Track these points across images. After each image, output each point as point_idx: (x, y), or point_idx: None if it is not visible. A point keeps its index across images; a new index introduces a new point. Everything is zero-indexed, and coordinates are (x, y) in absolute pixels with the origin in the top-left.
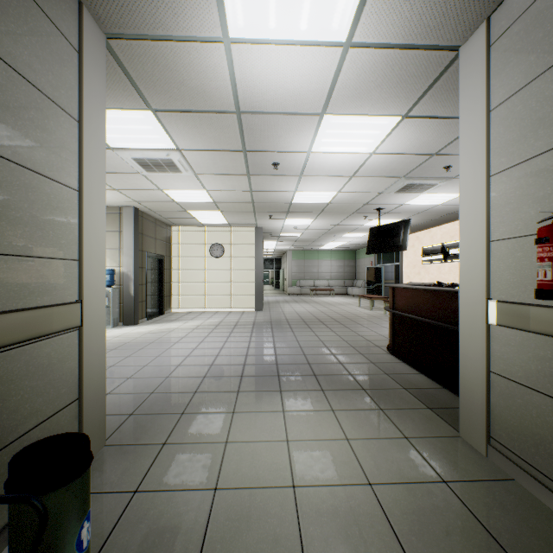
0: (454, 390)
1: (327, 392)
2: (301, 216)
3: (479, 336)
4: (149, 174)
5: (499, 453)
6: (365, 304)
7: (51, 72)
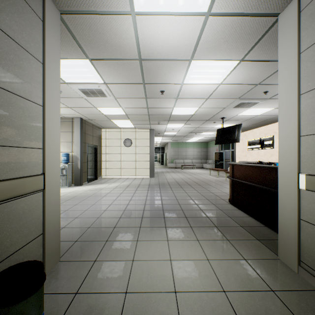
0: (273, 228)
1: (194, 228)
2: (177, 122)
3: (293, 196)
4: (88, 98)
5: (307, 272)
6: (214, 174)
7: (24, 31)
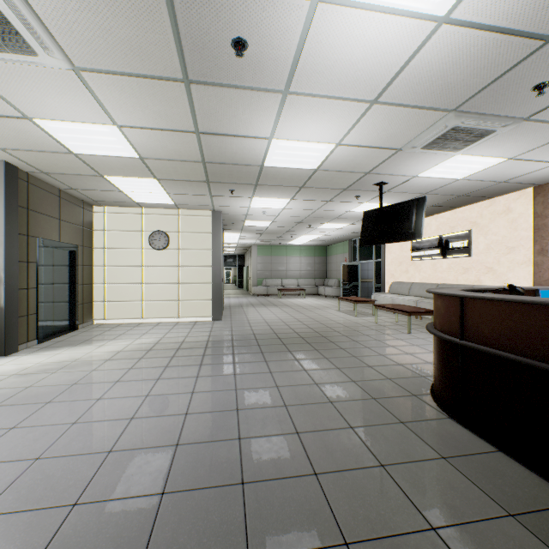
0: None
1: None
2: (274, 193)
3: None
4: None
5: None
6: (345, 307)
7: None
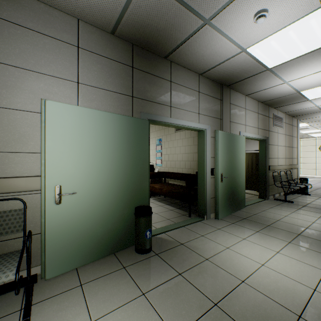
0: None
1: None
2: None
3: None
4: None
5: None
6: None
7: (295, 133)
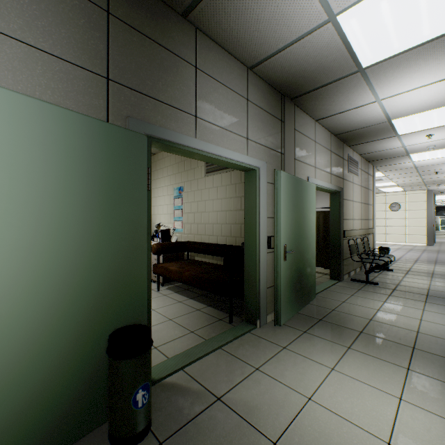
0: None
1: None
2: None
3: None
4: None
5: None
6: None
7: (370, 185)
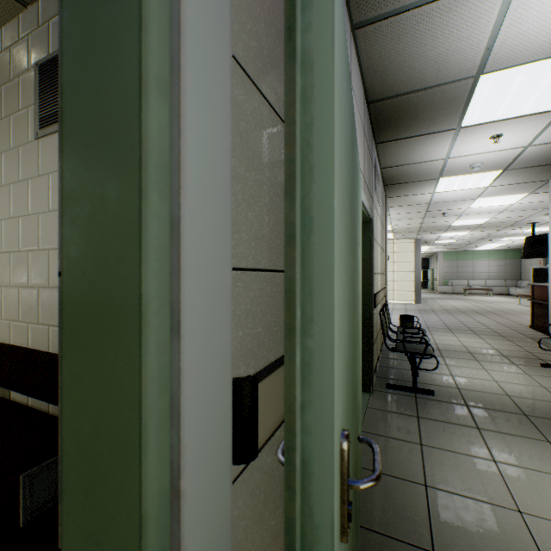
0: None
1: (479, 335)
2: (457, 231)
3: None
4: None
5: None
6: (528, 303)
7: (384, 222)
